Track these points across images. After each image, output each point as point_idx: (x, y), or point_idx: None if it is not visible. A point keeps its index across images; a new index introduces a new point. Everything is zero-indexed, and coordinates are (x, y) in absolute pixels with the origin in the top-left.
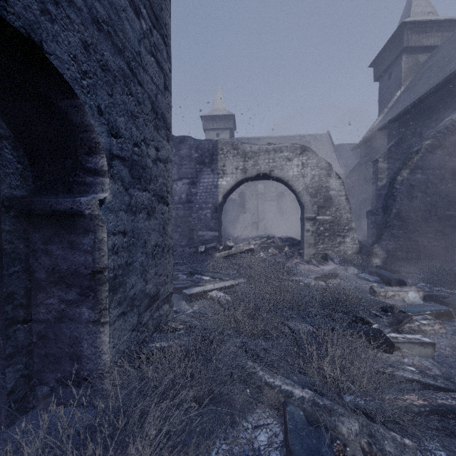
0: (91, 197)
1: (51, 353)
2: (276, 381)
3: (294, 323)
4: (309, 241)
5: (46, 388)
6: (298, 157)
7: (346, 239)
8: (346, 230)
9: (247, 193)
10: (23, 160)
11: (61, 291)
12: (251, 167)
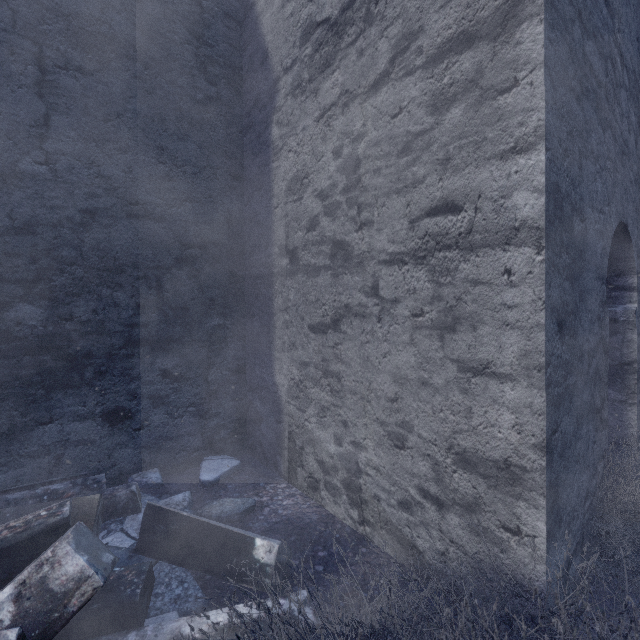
0: (621, 308)
1: None
2: None
3: None
4: None
5: None
6: None
7: None
8: None
9: None
10: None
11: None
12: None
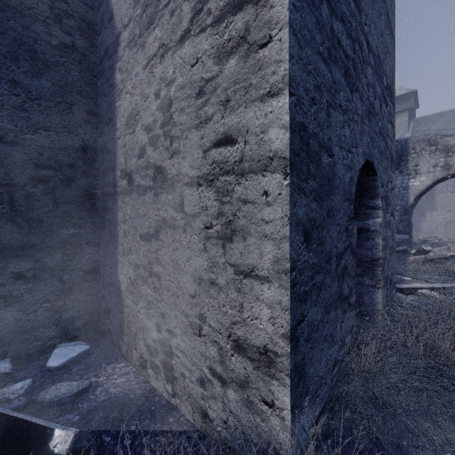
0: (372, 221)
1: None
2: None
3: None
4: None
5: None
6: None
7: None
8: None
9: (438, 184)
10: None
11: None
12: None
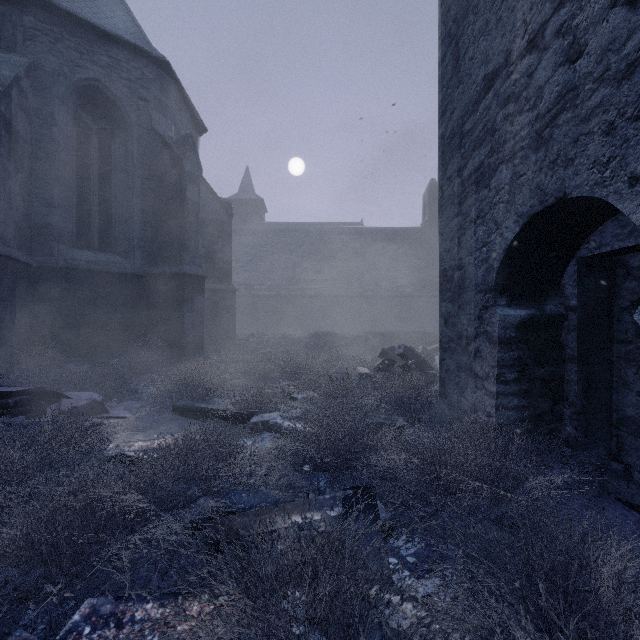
0: None
1: None
2: (411, 608)
3: None
4: None
5: None
6: None
7: None
8: None
9: None
10: None
11: None
12: None
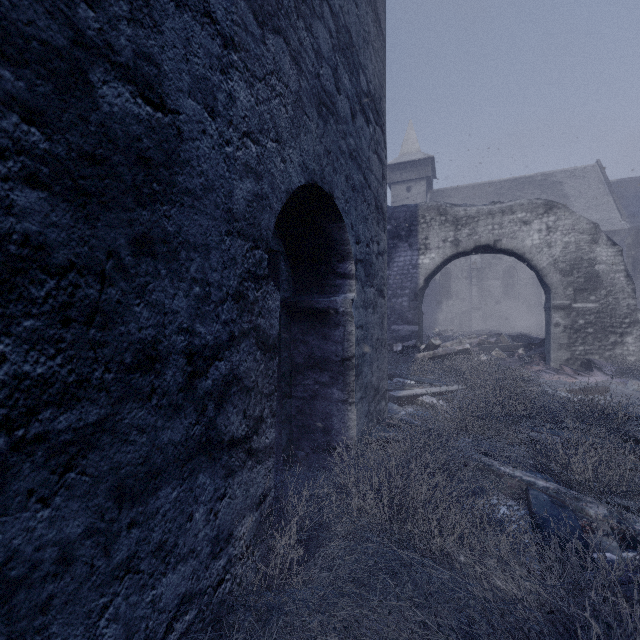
0: (342, 297)
1: (307, 425)
2: (516, 473)
3: (536, 433)
4: (559, 341)
5: (303, 453)
6: (541, 219)
7: (626, 337)
8: (626, 324)
9: (454, 269)
10: (288, 269)
11: (316, 374)
12: (466, 237)
